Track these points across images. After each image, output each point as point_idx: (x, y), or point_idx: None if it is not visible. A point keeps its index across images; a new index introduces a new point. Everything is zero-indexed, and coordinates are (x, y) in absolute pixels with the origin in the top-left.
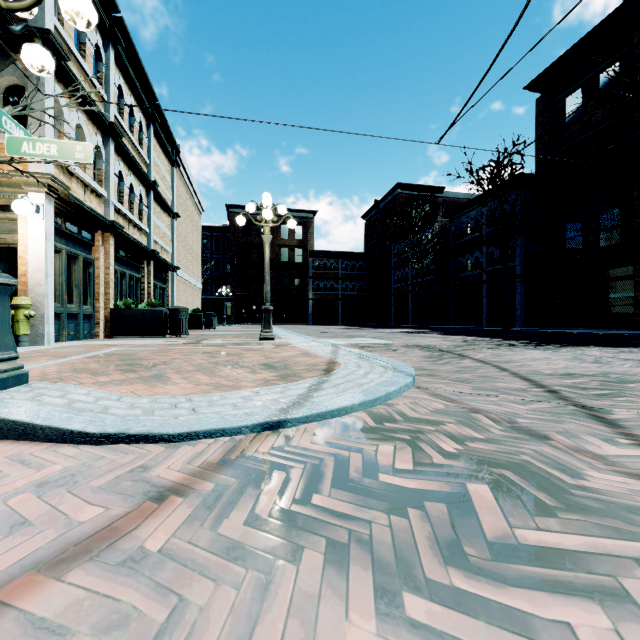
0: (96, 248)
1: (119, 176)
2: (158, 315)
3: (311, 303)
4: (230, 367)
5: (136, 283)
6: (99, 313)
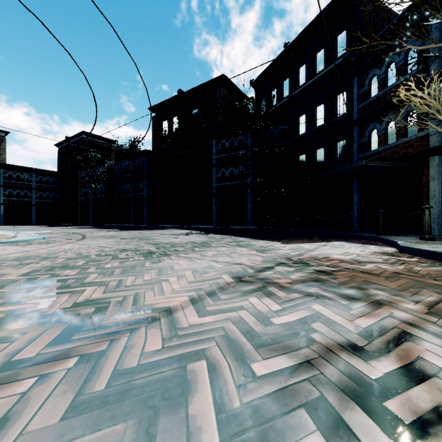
0: None
1: None
2: None
3: (3, 207)
4: None
5: None
6: None
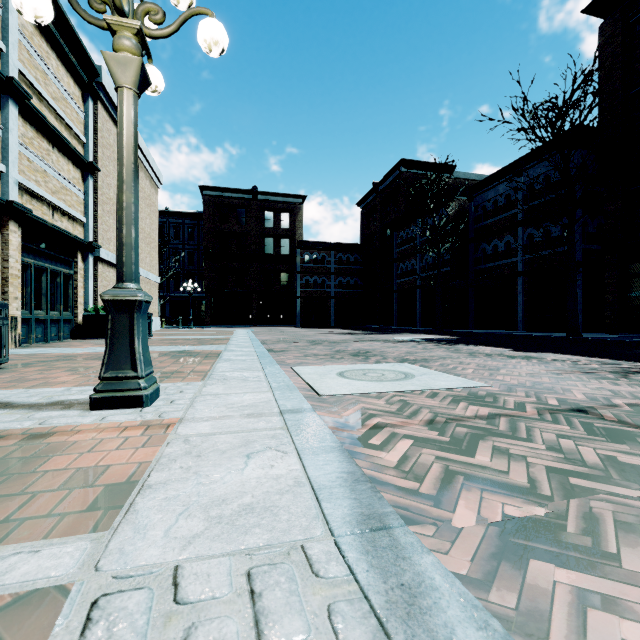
0: None
1: None
2: None
3: (299, 302)
4: None
5: None
6: None
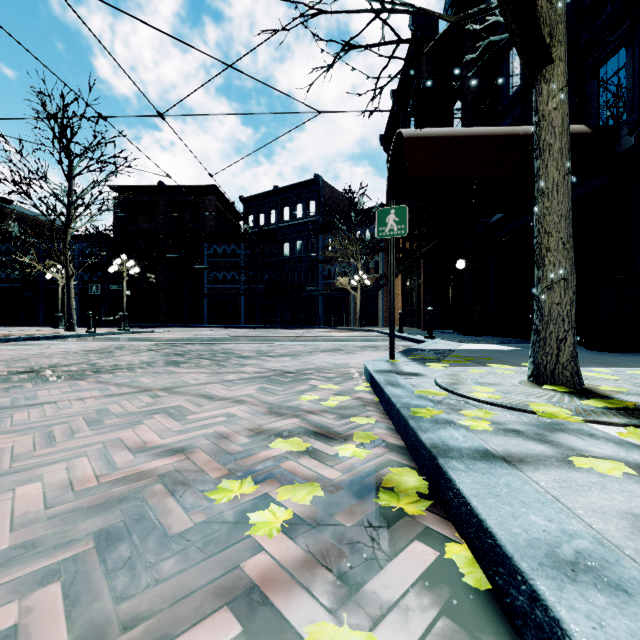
0: None
1: None
2: None
3: None
4: None
5: None
6: None
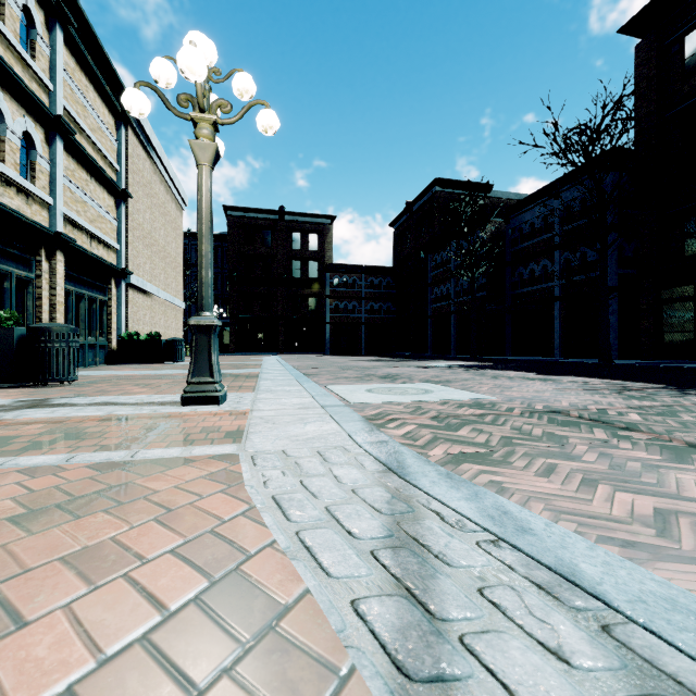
0: None
1: None
2: (2, 341)
3: (328, 328)
4: None
5: (24, 287)
6: None
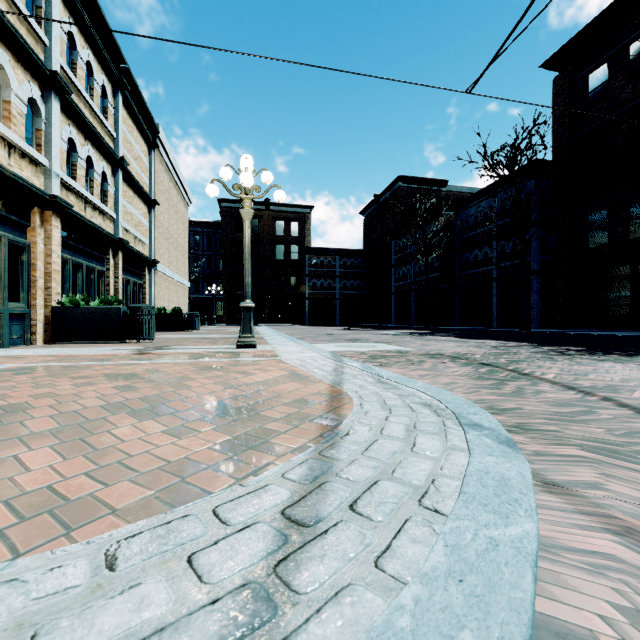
0: (32, 230)
1: (71, 145)
2: (114, 315)
3: (307, 302)
4: (144, 413)
5: (99, 277)
6: (36, 312)
